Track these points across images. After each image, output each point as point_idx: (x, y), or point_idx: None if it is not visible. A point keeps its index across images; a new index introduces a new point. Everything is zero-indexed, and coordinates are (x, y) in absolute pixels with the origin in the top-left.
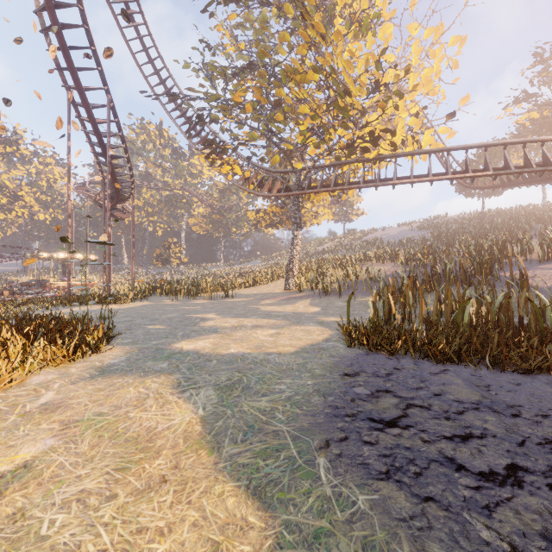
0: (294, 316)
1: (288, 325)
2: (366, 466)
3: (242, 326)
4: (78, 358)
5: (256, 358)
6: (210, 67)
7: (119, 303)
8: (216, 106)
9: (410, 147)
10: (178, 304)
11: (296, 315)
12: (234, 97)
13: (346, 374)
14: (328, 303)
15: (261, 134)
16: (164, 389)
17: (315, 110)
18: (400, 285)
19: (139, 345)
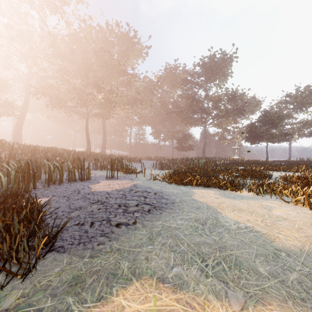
0: None
1: None
2: (167, 199)
3: None
4: None
5: (201, 267)
6: None
7: None
8: None
9: None
10: None
11: None
12: None
13: (128, 224)
14: None
15: None
16: (265, 231)
17: None
18: None
19: None
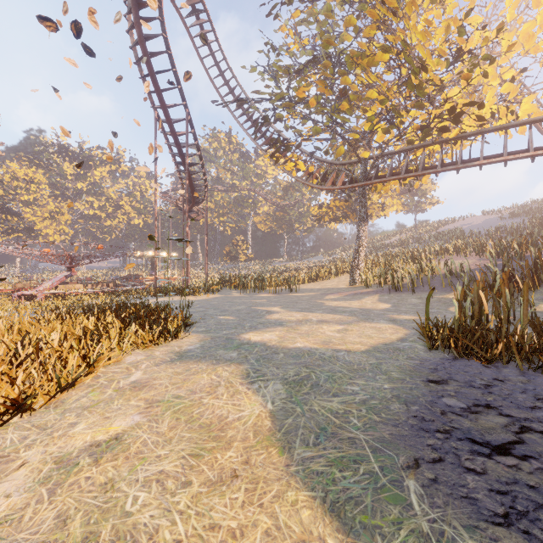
0: (362, 313)
1: (356, 321)
2: (473, 501)
3: (307, 320)
4: (161, 342)
5: (324, 354)
6: (275, 67)
7: (195, 295)
8: (281, 105)
9: (502, 120)
10: (245, 297)
11: (363, 311)
12: (298, 92)
13: (430, 381)
14: (399, 299)
15: (325, 128)
16: (234, 378)
17: (384, 93)
18: (491, 281)
19: (211, 334)
